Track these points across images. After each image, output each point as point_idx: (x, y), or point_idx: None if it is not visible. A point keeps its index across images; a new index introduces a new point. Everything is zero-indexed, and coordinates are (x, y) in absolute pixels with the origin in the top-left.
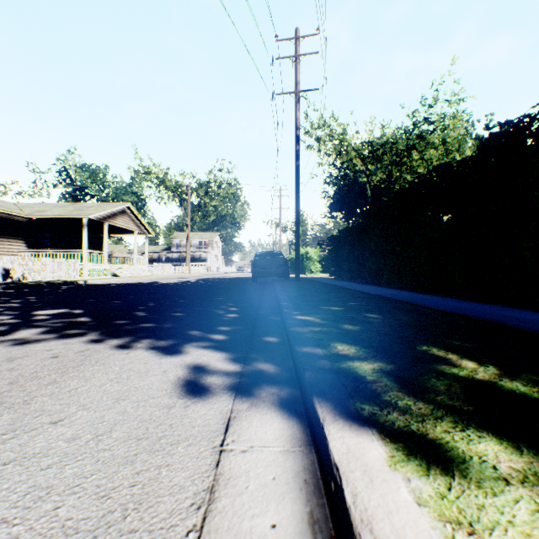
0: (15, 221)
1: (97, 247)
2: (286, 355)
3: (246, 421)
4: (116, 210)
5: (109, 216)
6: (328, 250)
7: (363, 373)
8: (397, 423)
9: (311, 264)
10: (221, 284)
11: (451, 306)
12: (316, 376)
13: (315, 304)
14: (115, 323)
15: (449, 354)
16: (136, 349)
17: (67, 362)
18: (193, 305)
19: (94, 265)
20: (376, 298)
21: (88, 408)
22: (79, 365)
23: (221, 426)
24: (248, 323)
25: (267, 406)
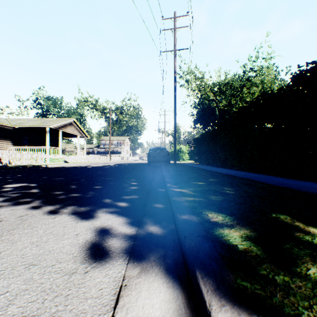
0: (5, 129)
1: (55, 145)
2: (170, 219)
3: (135, 291)
4: (66, 123)
5: (62, 126)
6: (194, 146)
7: (234, 241)
8: (286, 310)
9: (183, 155)
10: (128, 167)
11: (277, 181)
12: (195, 245)
13: (187, 180)
14: (54, 194)
15: (295, 222)
16: (61, 214)
17: (6, 226)
18: (109, 180)
19: (53, 156)
20: (226, 176)
21: (0, 275)
22: (13, 229)
23: (112, 298)
24: (144, 193)
25: (154, 272)
